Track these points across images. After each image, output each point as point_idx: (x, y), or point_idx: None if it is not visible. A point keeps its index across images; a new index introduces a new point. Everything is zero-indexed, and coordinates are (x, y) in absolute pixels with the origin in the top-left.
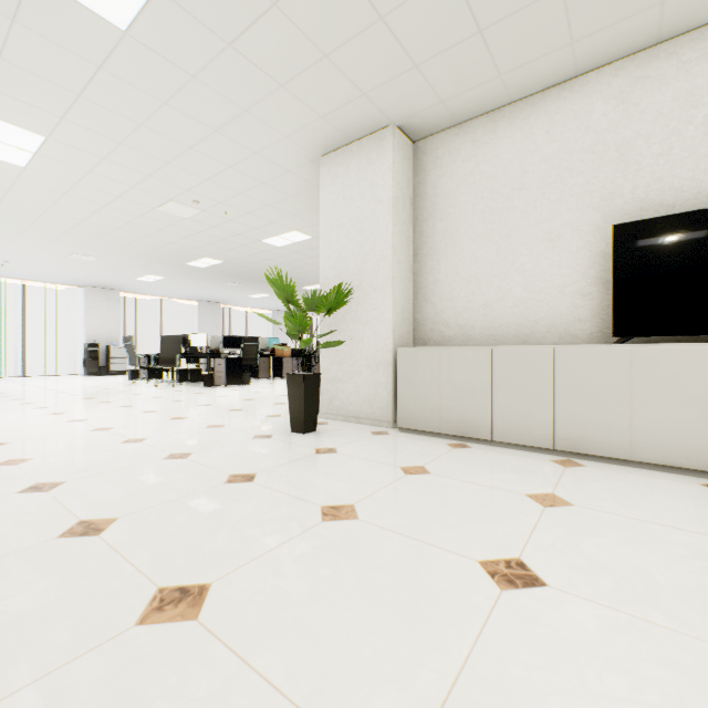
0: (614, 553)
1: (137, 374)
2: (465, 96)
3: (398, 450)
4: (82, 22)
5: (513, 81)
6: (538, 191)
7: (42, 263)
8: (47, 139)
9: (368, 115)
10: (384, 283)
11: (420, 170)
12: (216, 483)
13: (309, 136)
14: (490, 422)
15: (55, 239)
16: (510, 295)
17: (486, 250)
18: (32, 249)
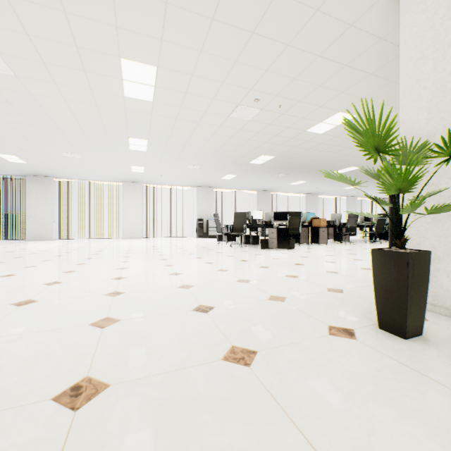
0: None
1: (221, 237)
2: None
3: None
4: None
5: None
6: None
7: (175, 174)
8: (157, 69)
9: None
10: None
11: None
12: None
13: None
14: None
15: (178, 156)
16: None
17: None
18: (169, 165)
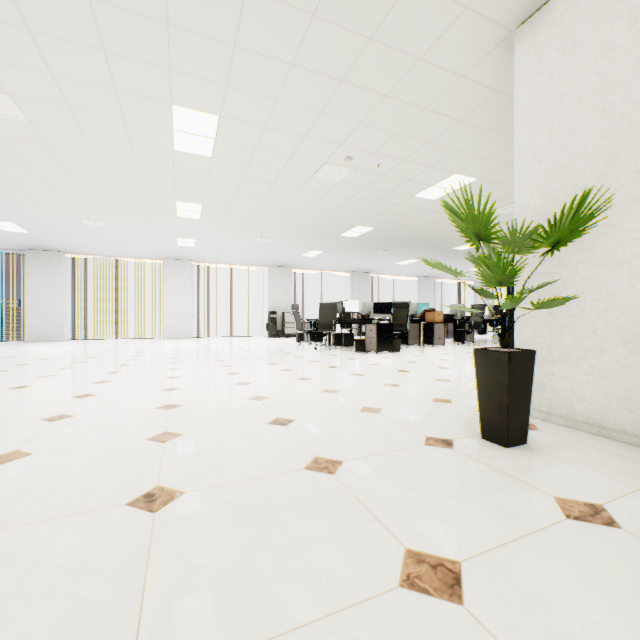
0: None
1: (302, 337)
2: None
3: None
4: None
5: None
6: None
7: (239, 249)
8: (220, 119)
9: None
10: None
11: None
12: (382, 580)
13: None
14: None
15: (243, 226)
16: None
17: None
18: (231, 238)
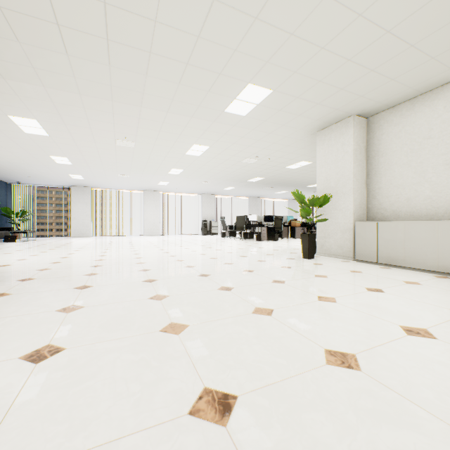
0: (420, 292)
1: (224, 234)
2: (392, 98)
3: (351, 266)
4: (232, 117)
5: (420, 87)
6: (439, 139)
7: (190, 186)
8: (209, 147)
9: (339, 115)
10: (348, 191)
11: (370, 132)
12: (278, 267)
13: (310, 127)
14: (403, 257)
15: (198, 177)
16: (422, 194)
17: (408, 171)
18: (189, 181)
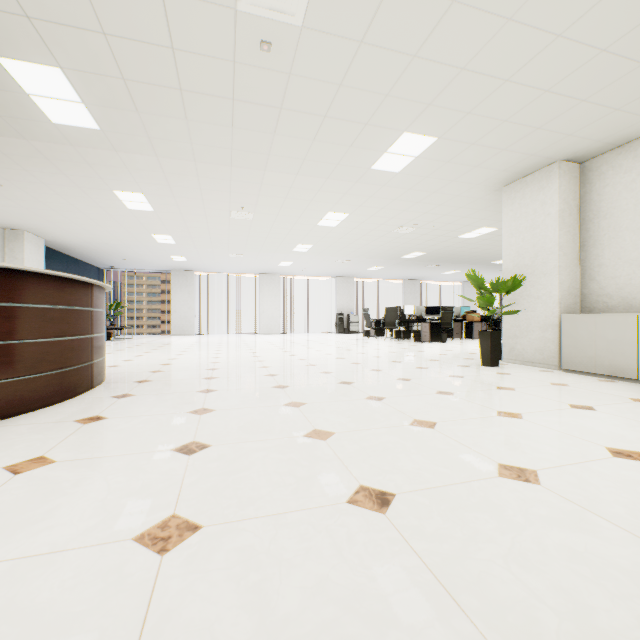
0: None
1: (368, 333)
2: (619, 134)
3: (554, 378)
4: (381, 175)
5: None
6: None
7: (320, 267)
8: (349, 215)
9: (537, 162)
10: (551, 270)
11: (586, 183)
12: (445, 376)
13: (493, 180)
14: (636, 366)
15: (333, 254)
16: None
17: None
18: (319, 260)
